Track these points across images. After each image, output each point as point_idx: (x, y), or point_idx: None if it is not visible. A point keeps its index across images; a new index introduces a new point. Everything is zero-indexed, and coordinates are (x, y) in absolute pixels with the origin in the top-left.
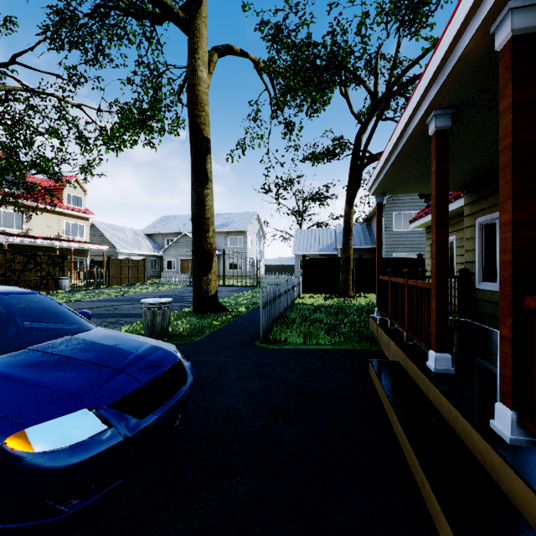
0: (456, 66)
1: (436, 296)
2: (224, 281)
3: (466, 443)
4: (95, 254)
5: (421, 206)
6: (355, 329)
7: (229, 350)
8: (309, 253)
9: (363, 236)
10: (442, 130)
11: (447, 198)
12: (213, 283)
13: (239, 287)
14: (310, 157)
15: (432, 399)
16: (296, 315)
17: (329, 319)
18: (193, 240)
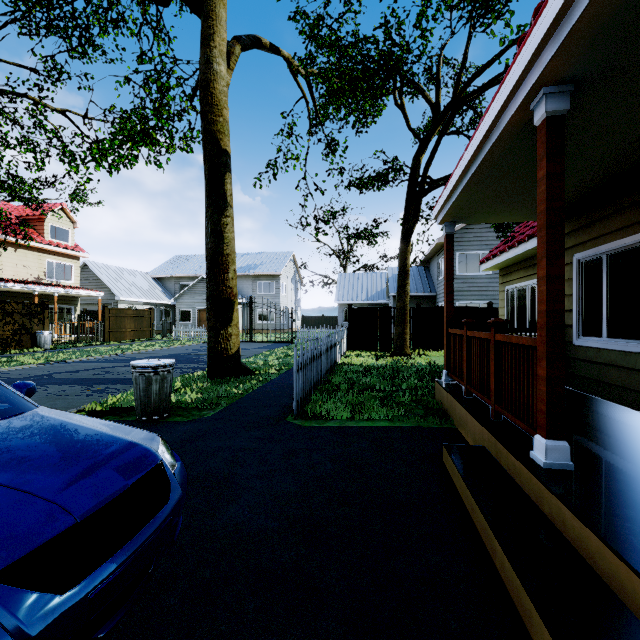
0: (595, 1)
1: (547, 358)
2: (252, 336)
3: (621, 599)
4: (88, 302)
5: (490, 245)
6: (418, 398)
7: (252, 430)
8: (355, 302)
9: (420, 281)
10: (555, 116)
11: (563, 216)
12: (235, 338)
13: (270, 343)
14: (357, 183)
15: (547, 512)
16: (340, 379)
17: (383, 384)
18: (207, 283)
